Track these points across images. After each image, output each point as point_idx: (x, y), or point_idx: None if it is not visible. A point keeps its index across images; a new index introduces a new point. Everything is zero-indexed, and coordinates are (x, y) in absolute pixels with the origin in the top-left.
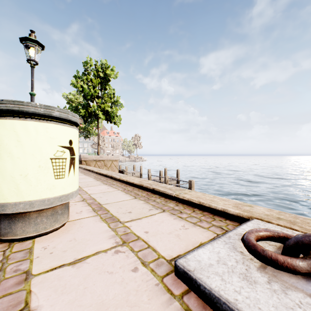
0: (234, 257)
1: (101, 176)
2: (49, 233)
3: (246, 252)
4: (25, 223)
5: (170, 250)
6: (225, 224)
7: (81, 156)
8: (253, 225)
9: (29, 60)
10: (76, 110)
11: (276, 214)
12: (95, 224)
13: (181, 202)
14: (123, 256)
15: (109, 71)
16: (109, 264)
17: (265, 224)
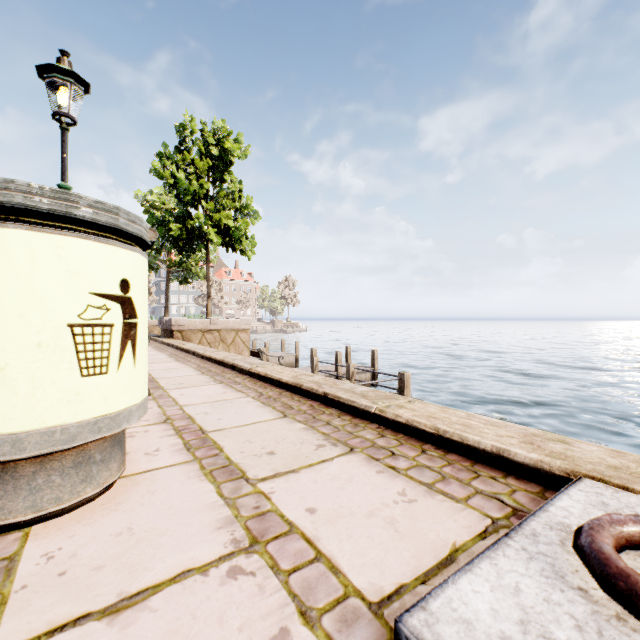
0: (567, 610)
1: (212, 364)
2: (70, 512)
3: (596, 592)
4: (4, 490)
5: (376, 567)
6: (507, 490)
7: (172, 321)
8: (587, 498)
9: (58, 114)
10: (161, 224)
11: (636, 465)
12: (187, 486)
13: (392, 428)
14: (249, 587)
15: (230, 144)
16: (211, 614)
17: (616, 494)
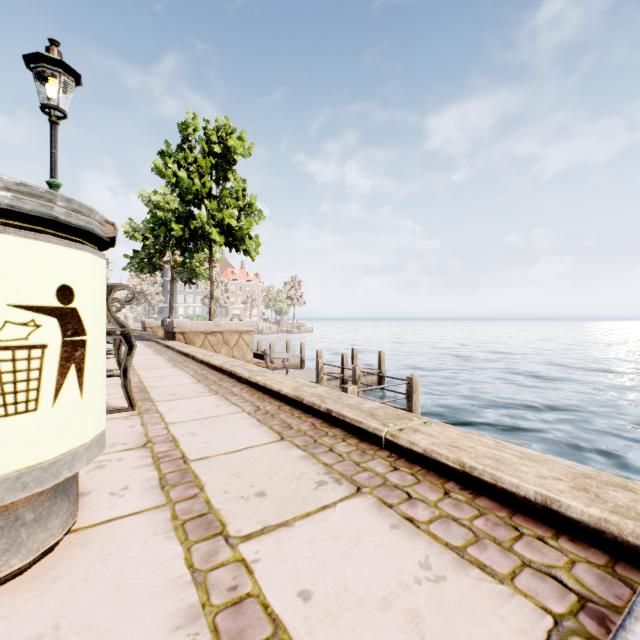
0: None
1: (210, 371)
2: None
3: None
4: None
5: None
6: (564, 560)
7: (174, 323)
8: None
9: (46, 107)
10: (163, 224)
11: None
12: (149, 548)
13: (406, 458)
14: None
15: (233, 141)
16: None
17: None
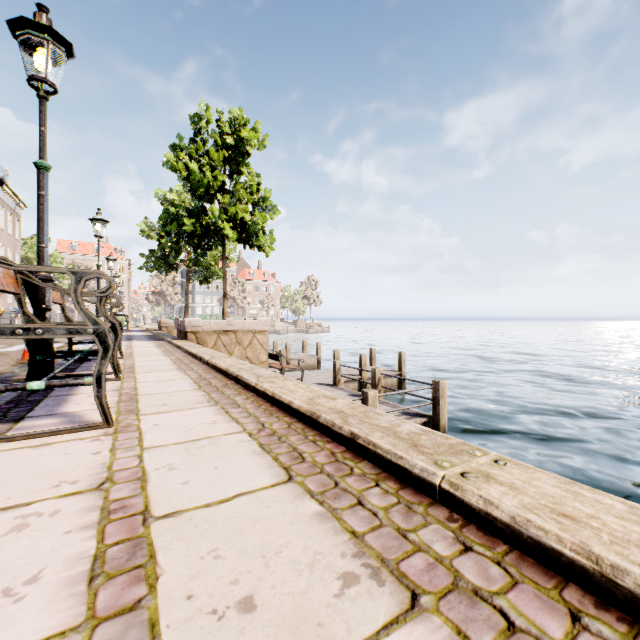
0: None
1: (216, 374)
2: None
3: None
4: None
5: None
6: None
7: (185, 322)
8: None
9: (33, 79)
10: (174, 220)
11: None
12: None
13: (478, 524)
14: None
15: (246, 132)
16: None
17: None
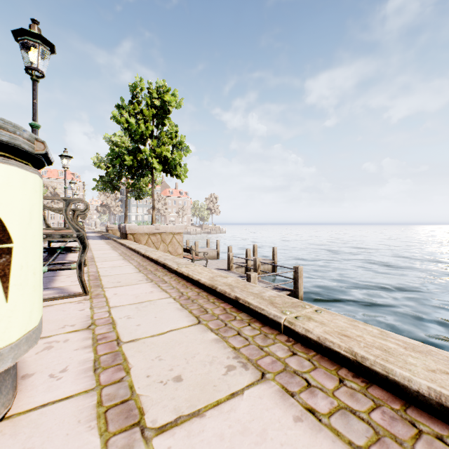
0: None
1: (149, 262)
2: None
3: None
4: None
5: None
6: None
7: (126, 227)
8: None
9: (29, 69)
10: (118, 156)
11: None
12: (70, 441)
13: (302, 343)
14: None
15: (168, 97)
16: None
17: None
